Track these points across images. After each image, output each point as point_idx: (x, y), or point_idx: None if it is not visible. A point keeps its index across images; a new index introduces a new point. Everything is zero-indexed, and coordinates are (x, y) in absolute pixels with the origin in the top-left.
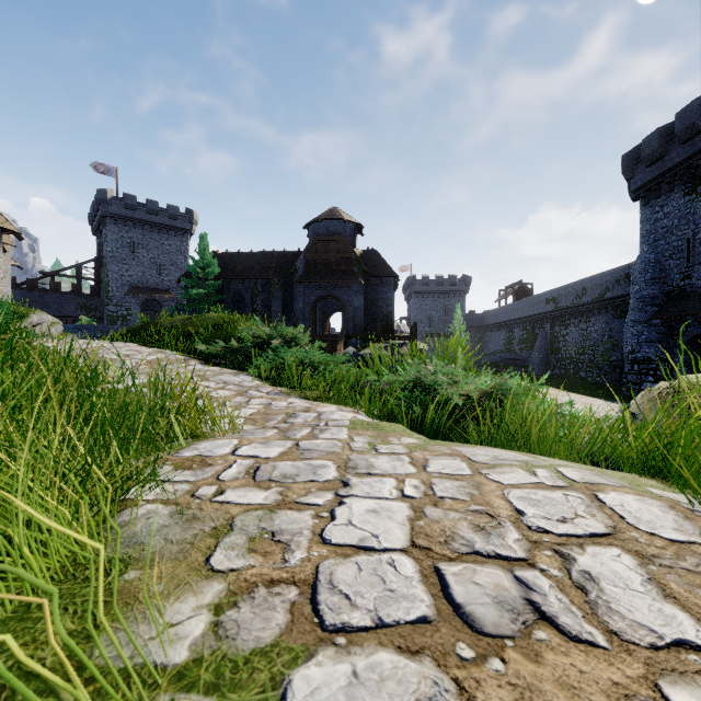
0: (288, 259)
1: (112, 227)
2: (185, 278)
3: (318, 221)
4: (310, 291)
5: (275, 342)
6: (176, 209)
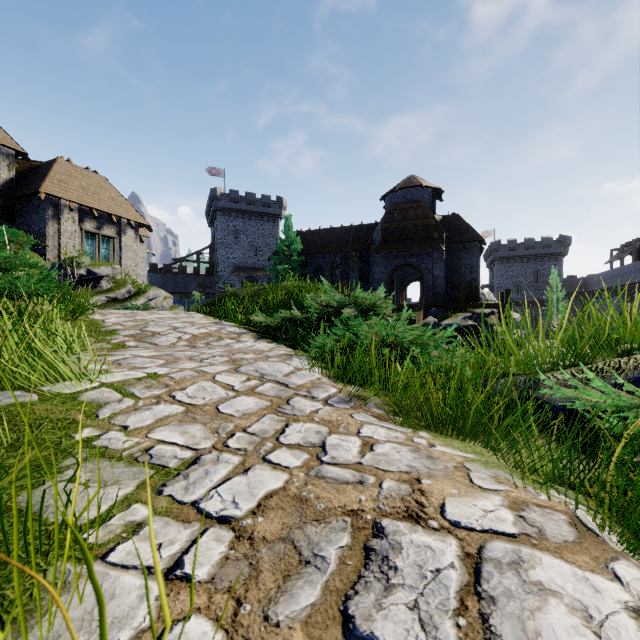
0: (365, 231)
1: (221, 218)
2: (273, 256)
3: (394, 191)
4: (387, 261)
5: (346, 311)
6: (269, 198)
